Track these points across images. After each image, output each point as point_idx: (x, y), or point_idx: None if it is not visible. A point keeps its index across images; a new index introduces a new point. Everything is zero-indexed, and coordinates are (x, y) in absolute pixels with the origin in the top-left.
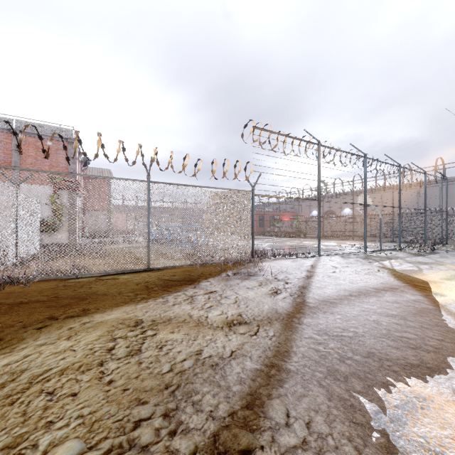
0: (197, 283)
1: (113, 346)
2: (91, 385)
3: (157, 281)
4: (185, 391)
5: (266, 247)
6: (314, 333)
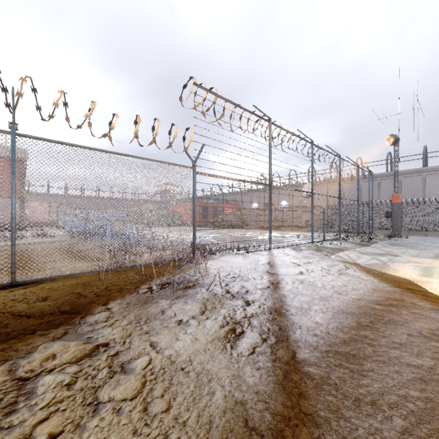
0: (78, 318)
1: None
2: None
3: None
4: None
5: (210, 239)
6: None
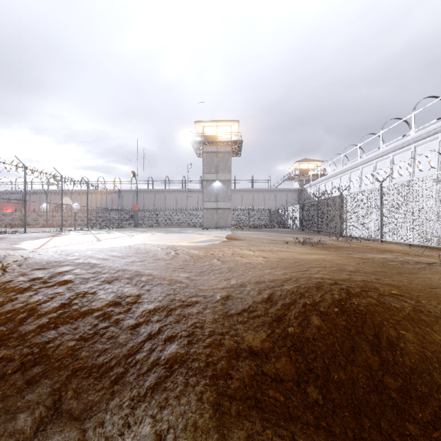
0: None
1: None
2: None
3: None
4: None
5: None
6: None
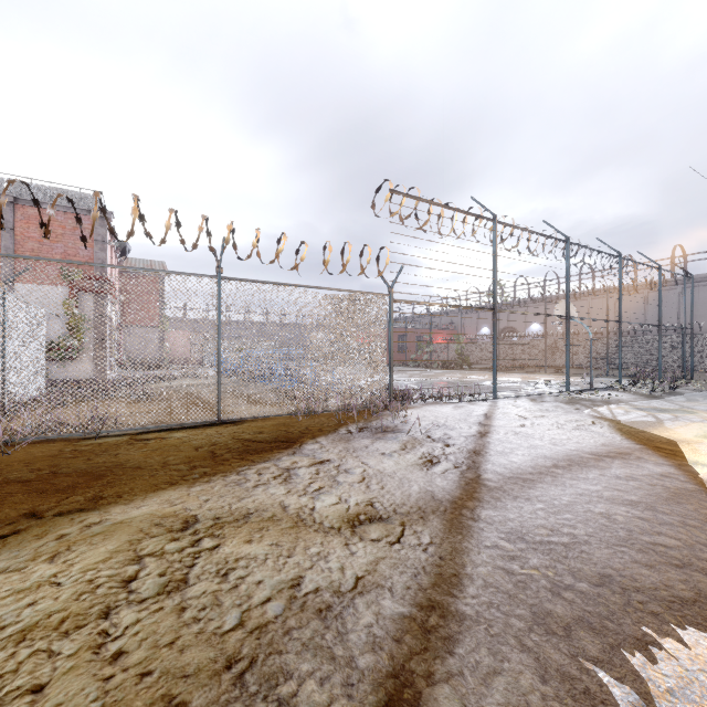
0: (298, 445)
1: (134, 574)
2: (76, 666)
3: (231, 442)
4: (266, 673)
5: (410, 384)
6: (501, 538)
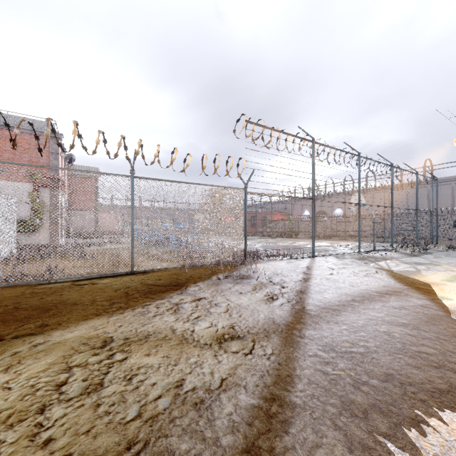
0: (184, 288)
1: (65, 380)
2: (15, 451)
3: (139, 286)
4: (155, 452)
5: (258, 247)
6: (319, 350)
